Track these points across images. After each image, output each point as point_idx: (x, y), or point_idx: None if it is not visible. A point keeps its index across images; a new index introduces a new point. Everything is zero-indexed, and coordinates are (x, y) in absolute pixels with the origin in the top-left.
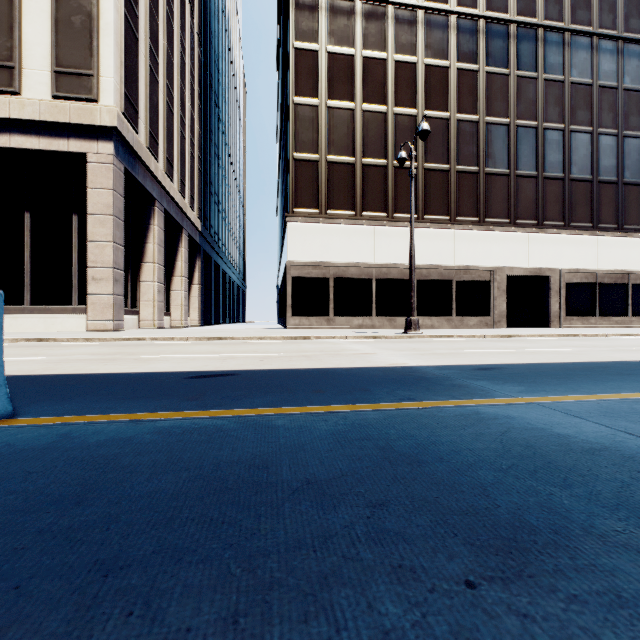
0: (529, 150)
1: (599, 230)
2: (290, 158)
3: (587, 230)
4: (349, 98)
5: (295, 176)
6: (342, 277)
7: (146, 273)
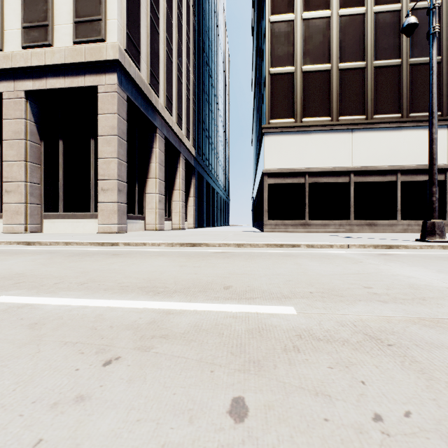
0: None
1: None
2: (266, 73)
3: None
4: (325, 6)
5: (271, 90)
6: (317, 182)
7: (150, 187)
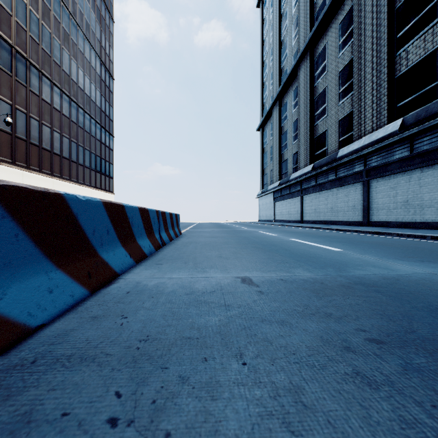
0: (23, 125)
1: (54, 176)
2: None
3: (50, 175)
4: None
5: None
6: None
7: None
